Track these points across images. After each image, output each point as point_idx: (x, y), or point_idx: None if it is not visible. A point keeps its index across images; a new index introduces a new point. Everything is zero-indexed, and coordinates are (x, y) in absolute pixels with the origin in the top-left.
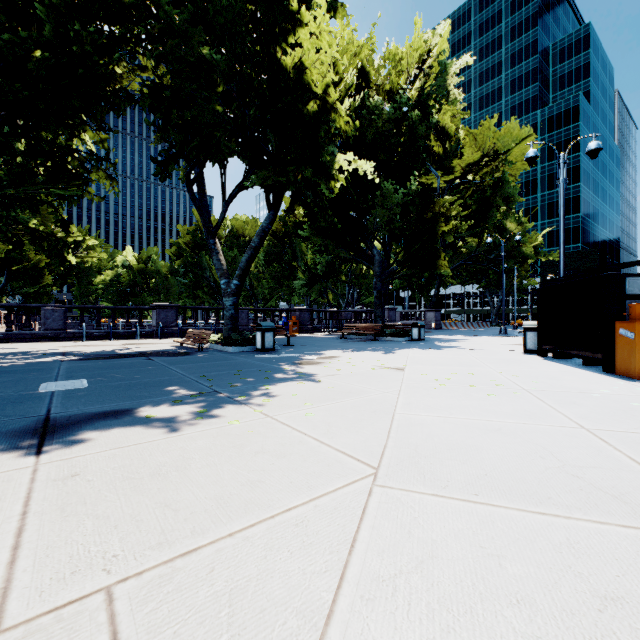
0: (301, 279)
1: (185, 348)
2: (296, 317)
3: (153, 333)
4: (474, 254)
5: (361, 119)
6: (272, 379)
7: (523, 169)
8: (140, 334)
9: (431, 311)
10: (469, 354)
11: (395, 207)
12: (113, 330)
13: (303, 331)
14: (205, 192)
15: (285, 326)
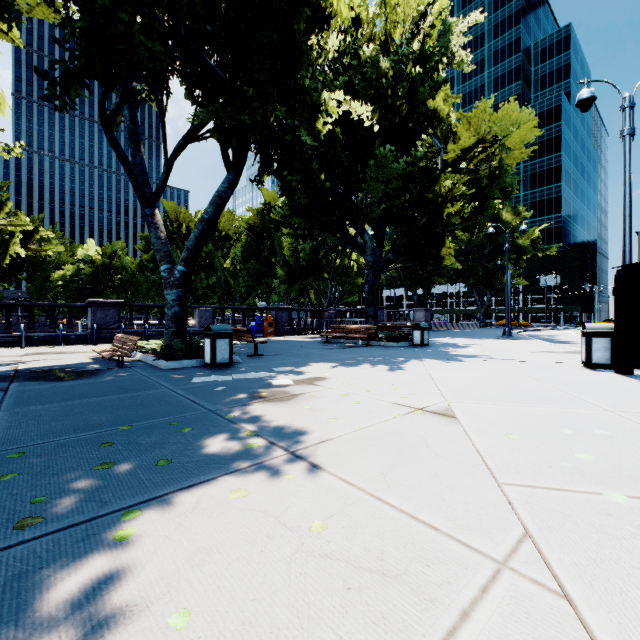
0: (280, 276)
1: (104, 361)
2: (272, 317)
3: (87, 337)
4: (466, 249)
5: (350, 72)
6: (173, 468)
7: (520, 157)
8: (68, 338)
9: (421, 310)
10: (515, 371)
11: (393, 180)
12: (29, 334)
13: (280, 333)
14: (140, 144)
15: (258, 327)
